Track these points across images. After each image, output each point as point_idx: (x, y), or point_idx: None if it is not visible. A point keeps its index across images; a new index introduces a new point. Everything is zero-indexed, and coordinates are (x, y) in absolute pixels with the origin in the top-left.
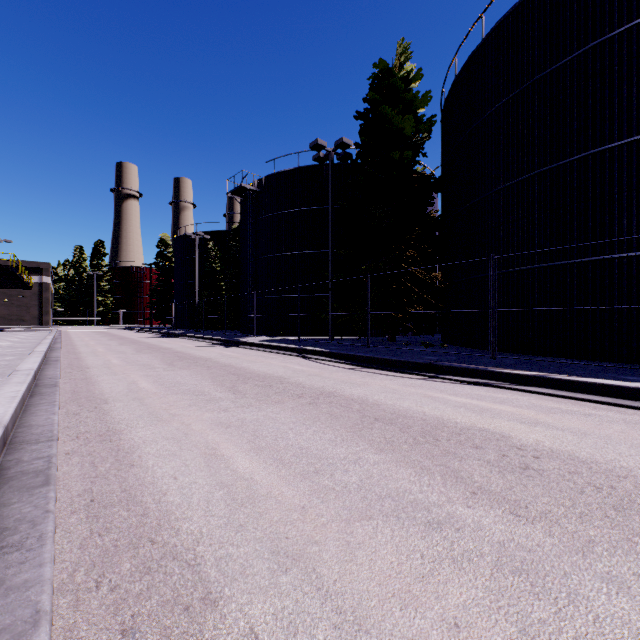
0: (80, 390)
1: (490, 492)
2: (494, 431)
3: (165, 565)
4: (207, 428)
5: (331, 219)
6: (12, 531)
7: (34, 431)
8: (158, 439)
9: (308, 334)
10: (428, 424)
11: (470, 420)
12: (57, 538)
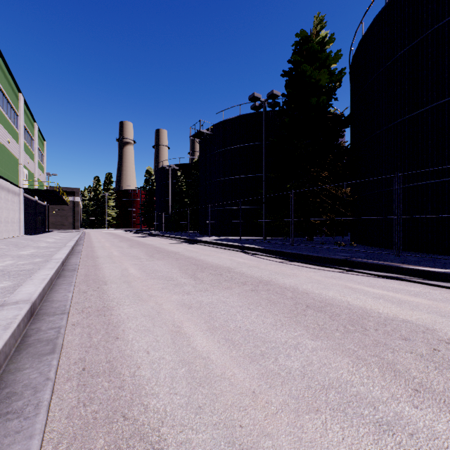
0: (90, 274)
1: (433, 391)
2: (417, 323)
3: (133, 446)
4: (174, 308)
5: (264, 151)
6: (18, 396)
7: (54, 305)
8: (138, 316)
9: (247, 235)
10: (354, 313)
11: (391, 311)
12: (52, 405)
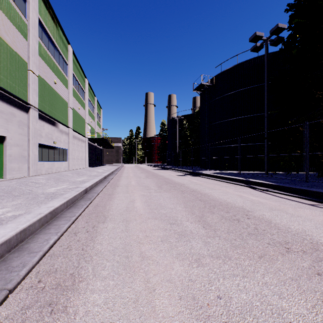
0: (100, 204)
1: None
2: None
3: None
4: (174, 314)
5: (266, 88)
6: None
7: (14, 262)
8: None
9: (244, 169)
10: None
11: None
12: None
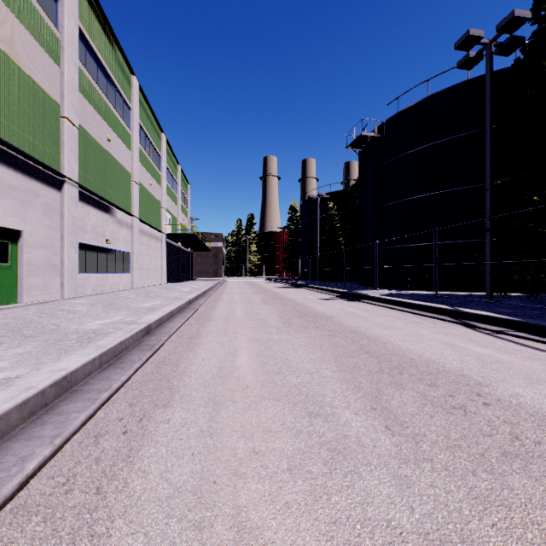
0: (169, 359)
1: None
2: None
3: None
4: None
5: (488, 134)
6: None
7: None
8: None
9: (441, 288)
10: None
11: None
12: None
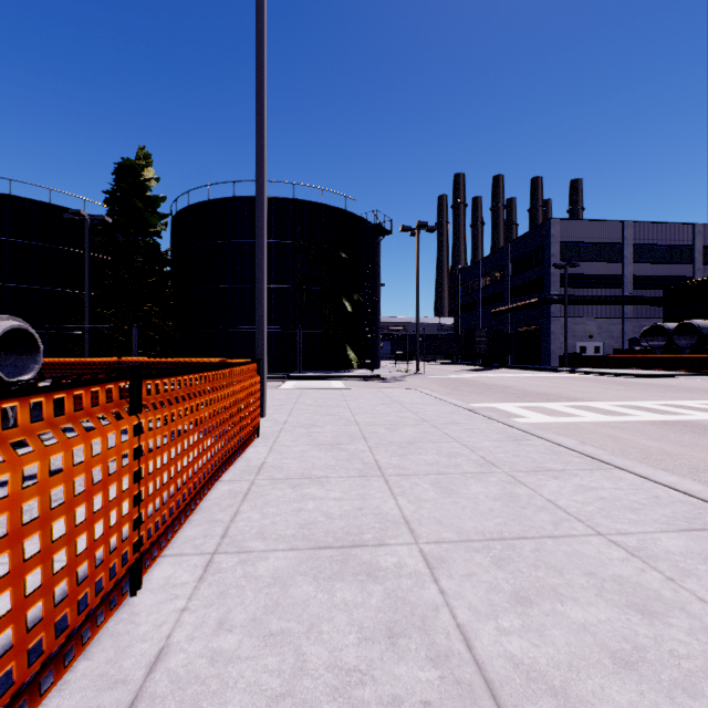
0: None
1: None
2: None
3: None
4: None
5: (89, 274)
6: None
7: None
8: None
9: None
10: None
11: None
12: None
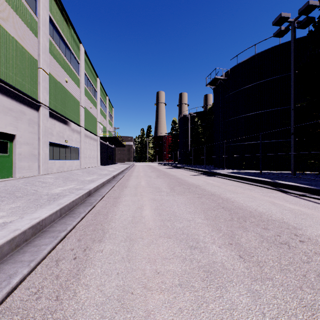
0: (102, 211)
1: None
2: None
3: None
4: None
5: (293, 76)
6: None
7: None
8: None
9: (263, 169)
10: None
11: None
12: None
